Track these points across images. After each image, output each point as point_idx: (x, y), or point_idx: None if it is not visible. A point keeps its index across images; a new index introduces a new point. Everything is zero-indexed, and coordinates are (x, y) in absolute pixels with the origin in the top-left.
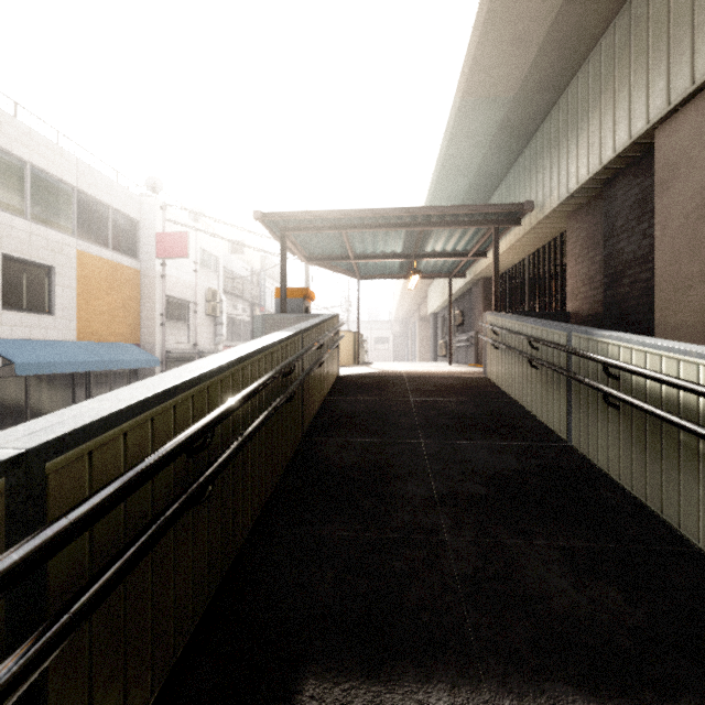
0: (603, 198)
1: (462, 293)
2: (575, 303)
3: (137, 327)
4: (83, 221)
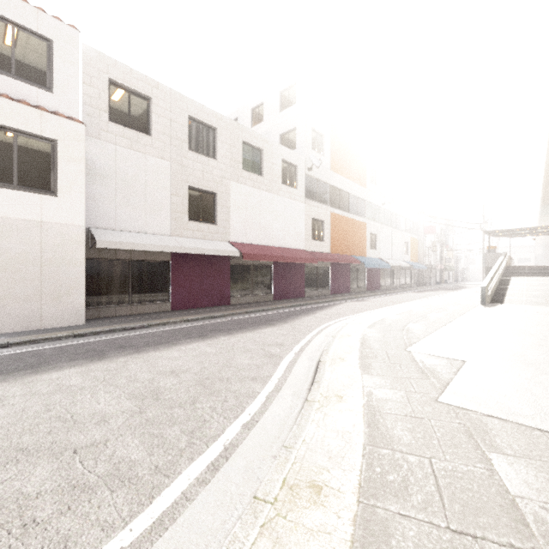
0: None
1: None
2: None
3: (417, 257)
4: (410, 229)
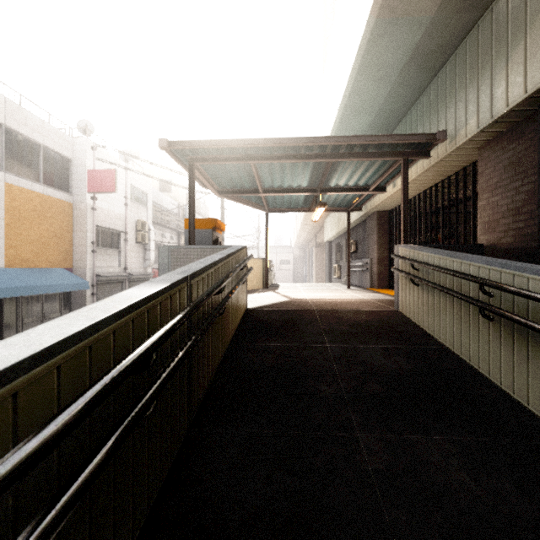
0: (537, 121)
1: (355, 225)
2: (492, 236)
3: (69, 254)
4: (12, 157)
